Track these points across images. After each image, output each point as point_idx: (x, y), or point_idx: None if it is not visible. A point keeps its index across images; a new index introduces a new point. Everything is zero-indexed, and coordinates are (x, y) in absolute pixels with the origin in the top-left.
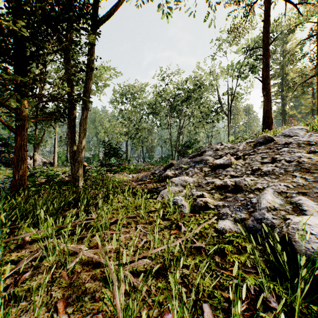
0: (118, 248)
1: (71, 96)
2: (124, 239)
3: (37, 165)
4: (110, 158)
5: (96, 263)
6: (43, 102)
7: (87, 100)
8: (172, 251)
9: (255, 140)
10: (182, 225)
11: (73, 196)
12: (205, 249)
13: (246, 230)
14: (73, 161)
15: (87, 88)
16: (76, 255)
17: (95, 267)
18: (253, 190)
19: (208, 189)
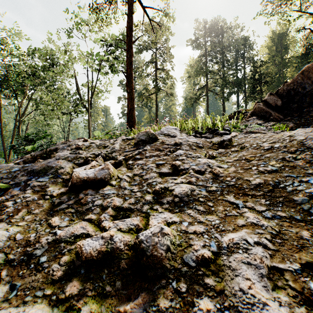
0: None
1: None
2: None
3: None
4: None
5: None
6: None
7: None
8: None
9: (136, 137)
10: None
11: None
12: None
13: None
14: None
15: None
16: None
17: None
18: (196, 270)
19: (58, 276)
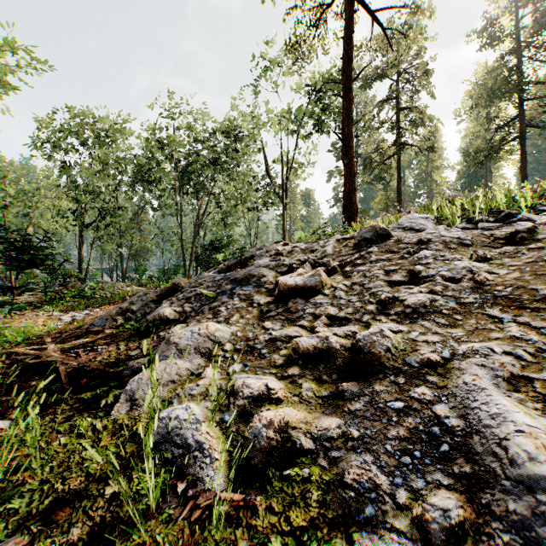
0: None
1: None
2: None
3: None
4: (19, 272)
5: None
6: None
7: None
8: None
9: (357, 234)
10: None
11: None
12: None
13: None
14: None
15: None
16: None
17: None
18: (418, 369)
19: (279, 363)
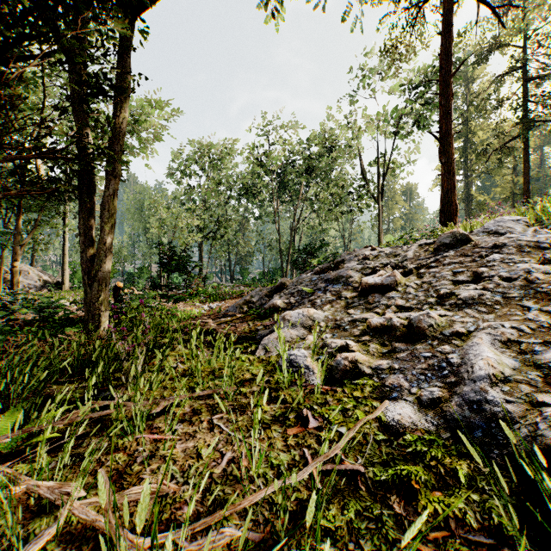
0: (160, 493)
1: (85, 151)
2: (182, 455)
3: (31, 286)
4: (168, 274)
5: (103, 533)
6: (22, 157)
7: (114, 157)
8: (291, 486)
9: (437, 240)
10: (310, 414)
11: (78, 353)
12: (366, 477)
13: (446, 425)
14: (88, 280)
15: (118, 135)
16: (56, 511)
17: (98, 548)
18: (448, 337)
19: (357, 334)
